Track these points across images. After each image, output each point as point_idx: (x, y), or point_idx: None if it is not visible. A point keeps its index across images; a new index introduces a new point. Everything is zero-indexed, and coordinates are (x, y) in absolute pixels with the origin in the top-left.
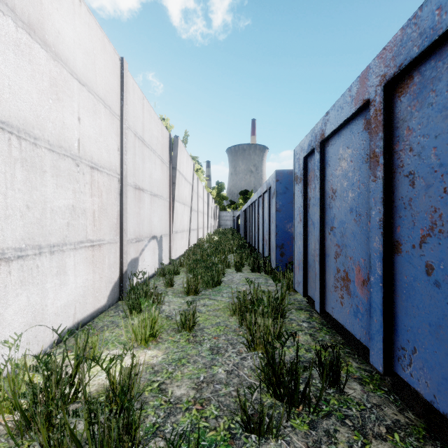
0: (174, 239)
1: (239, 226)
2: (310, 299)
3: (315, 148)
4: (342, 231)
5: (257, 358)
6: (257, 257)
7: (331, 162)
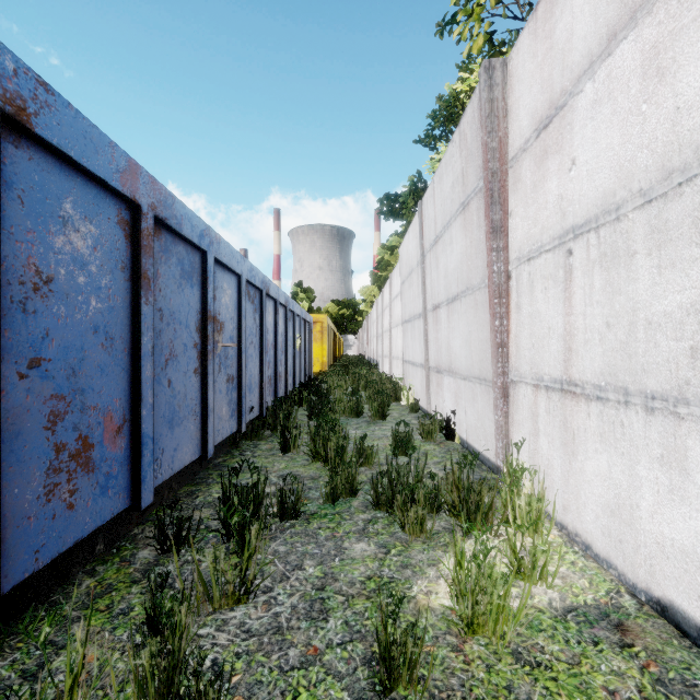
0: None
1: None
2: None
3: None
4: (75, 365)
5: (242, 590)
6: None
7: (33, 200)
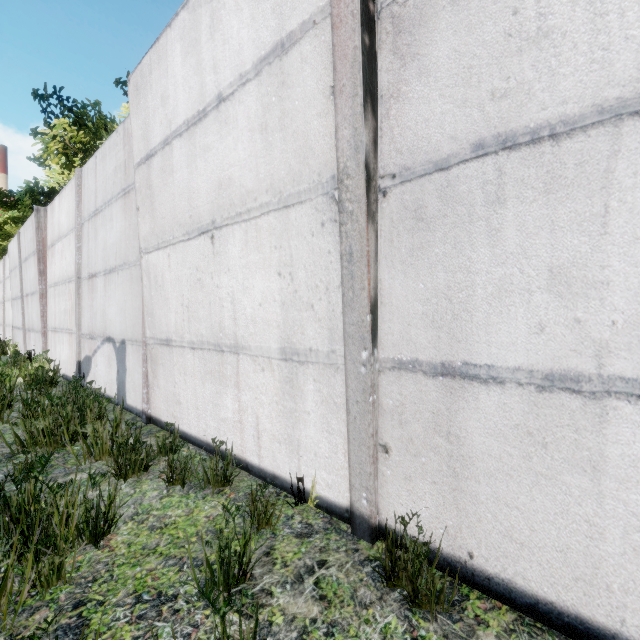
0: (160, 362)
1: None
2: None
3: None
4: None
5: None
6: None
7: None
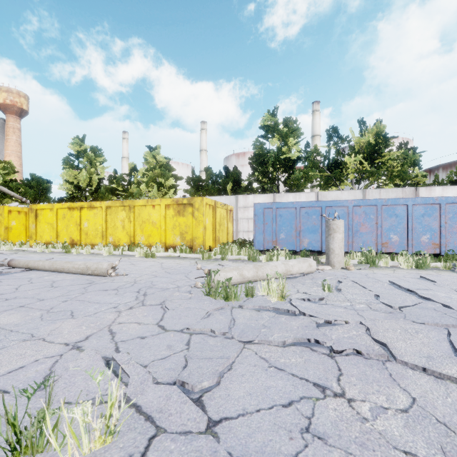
0: None
1: None
2: None
3: None
4: None
5: None
6: None
7: None
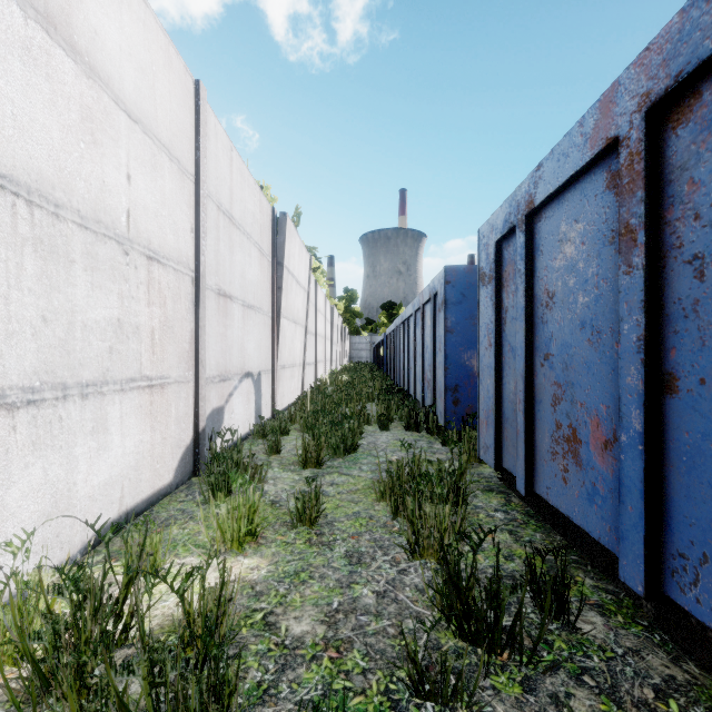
0: (280, 379)
1: (382, 359)
2: (505, 475)
3: (516, 225)
4: (566, 360)
5: (426, 571)
6: (414, 407)
7: (545, 246)
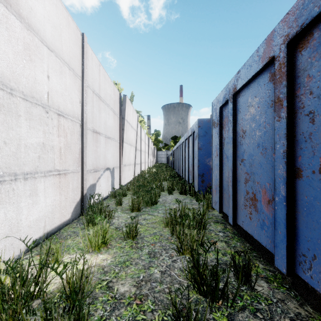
0: (123, 170)
1: (171, 161)
2: (224, 215)
3: (229, 99)
4: (251, 162)
5: (185, 261)
6: (184, 183)
7: (241, 109)
